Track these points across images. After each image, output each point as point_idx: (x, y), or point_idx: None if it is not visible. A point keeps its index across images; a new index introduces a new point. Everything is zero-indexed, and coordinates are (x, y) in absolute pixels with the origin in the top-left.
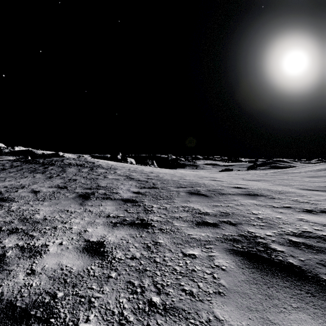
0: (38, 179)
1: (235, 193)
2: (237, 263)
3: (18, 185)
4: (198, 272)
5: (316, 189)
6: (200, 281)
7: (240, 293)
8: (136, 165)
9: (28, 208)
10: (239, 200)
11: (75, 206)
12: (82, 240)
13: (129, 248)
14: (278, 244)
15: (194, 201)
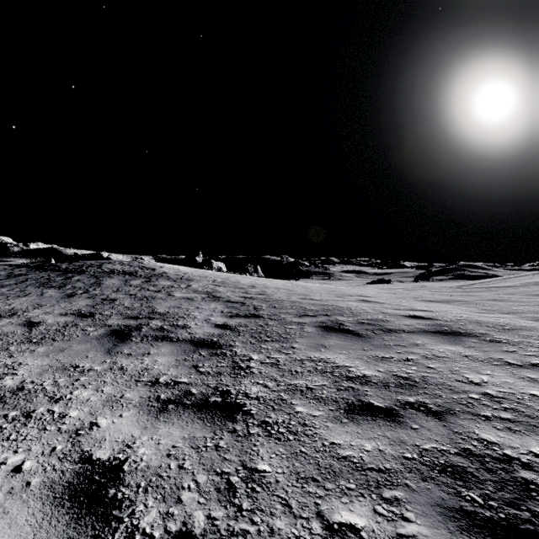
0: (48, 299)
1: (413, 329)
2: None
3: (5, 311)
4: None
5: None
6: None
7: None
8: (227, 274)
9: (1, 359)
10: (425, 345)
11: (96, 355)
12: (75, 455)
13: (180, 490)
14: None
15: (334, 346)
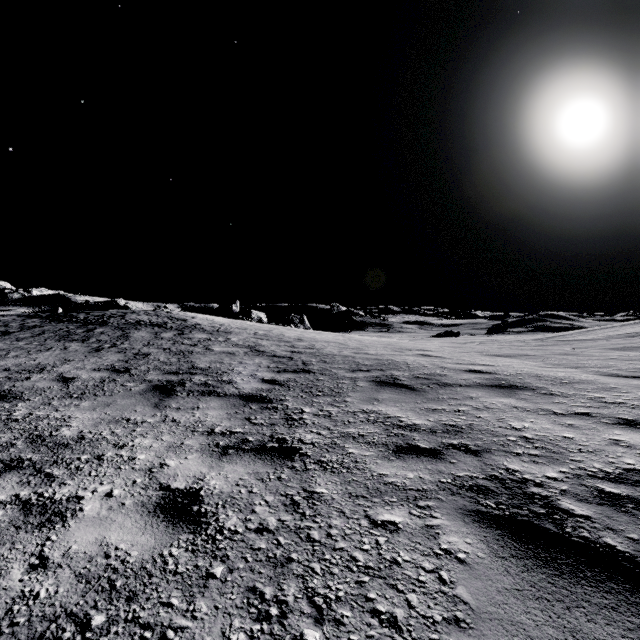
0: (74, 353)
1: (470, 383)
2: (489, 544)
3: (32, 366)
4: (406, 566)
5: (635, 374)
6: (412, 591)
7: (504, 623)
8: (270, 325)
9: (49, 413)
10: (479, 398)
11: (145, 409)
12: (155, 486)
13: (253, 505)
14: (576, 499)
15: (387, 400)
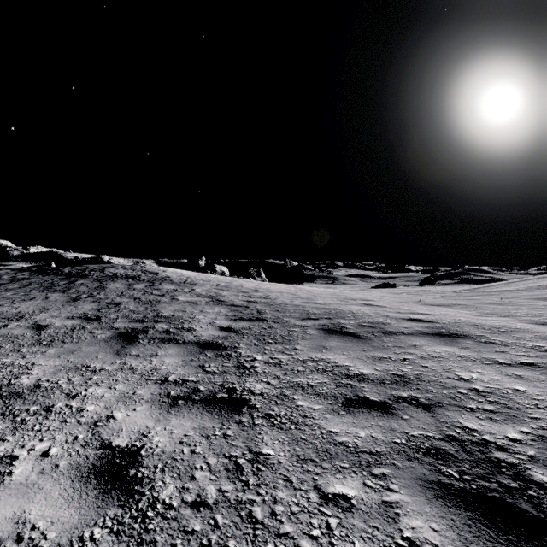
0: (53, 303)
1: (412, 331)
2: (460, 532)
3: (13, 314)
4: None
5: None
6: None
7: None
8: (231, 278)
9: (15, 360)
10: (423, 346)
11: (106, 356)
12: (96, 443)
13: (193, 470)
14: None
15: (335, 348)
